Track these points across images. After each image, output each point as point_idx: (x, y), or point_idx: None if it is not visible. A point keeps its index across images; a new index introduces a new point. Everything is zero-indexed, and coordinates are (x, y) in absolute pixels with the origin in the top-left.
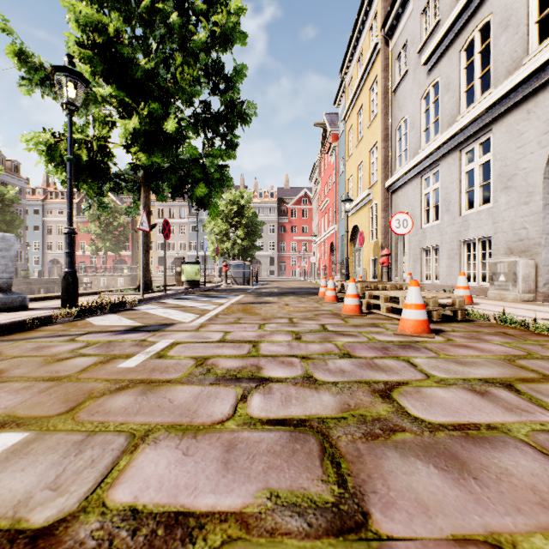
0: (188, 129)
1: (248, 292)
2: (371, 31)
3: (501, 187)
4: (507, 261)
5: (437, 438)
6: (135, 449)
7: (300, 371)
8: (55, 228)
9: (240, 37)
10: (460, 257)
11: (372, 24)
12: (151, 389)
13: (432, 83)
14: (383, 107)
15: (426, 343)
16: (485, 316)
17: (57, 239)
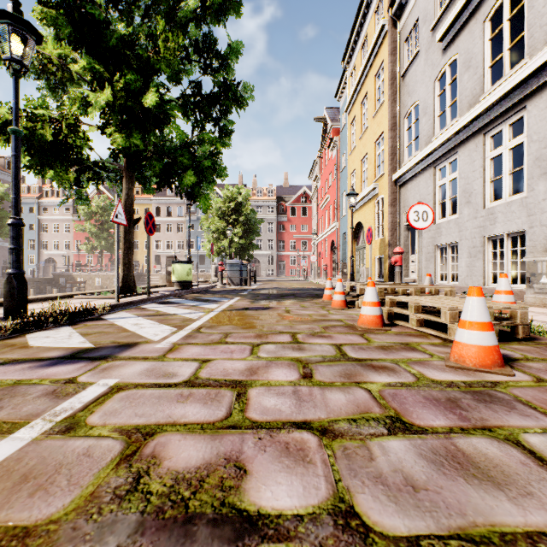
0: (173, 108)
1: (244, 295)
2: (377, 14)
3: (539, 173)
4: None
5: None
6: None
7: (324, 482)
8: (50, 227)
9: (234, 7)
10: (484, 255)
11: (378, 6)
12: None
13: (449, 62)
14: (390, 94)
15: (511, 388)
16: None
17: (53, 238)
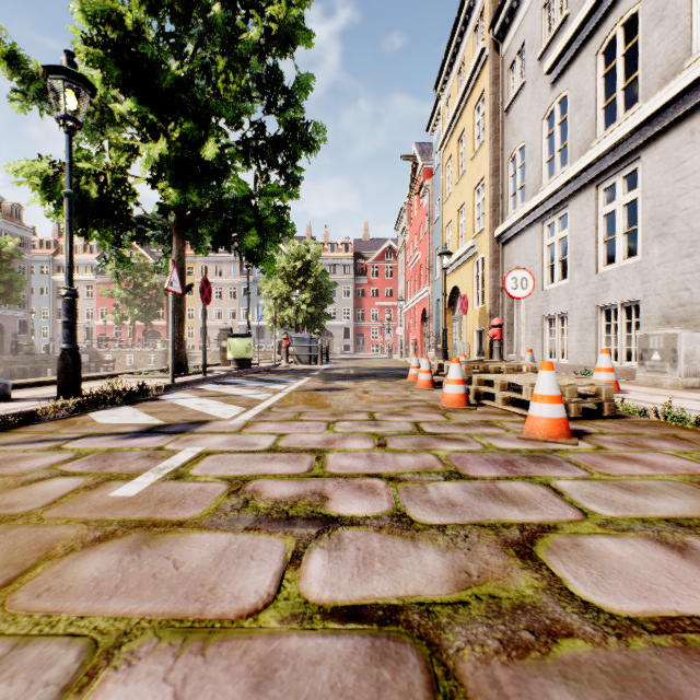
0: (234, 158)
1: (315, 375)
2: (476, 33)
3: (653, 234)
4: (663, 333)
5: (634, 654)
6: (89, 683)
7: (387, 503)
8: None
9: (304, 36)
10: (596, 328)
11: (477, 24)
12: (150, 539)
13: (558, 98)
14: (491, 132)
15: (568, 453)
16: (642, 411)
17: None
